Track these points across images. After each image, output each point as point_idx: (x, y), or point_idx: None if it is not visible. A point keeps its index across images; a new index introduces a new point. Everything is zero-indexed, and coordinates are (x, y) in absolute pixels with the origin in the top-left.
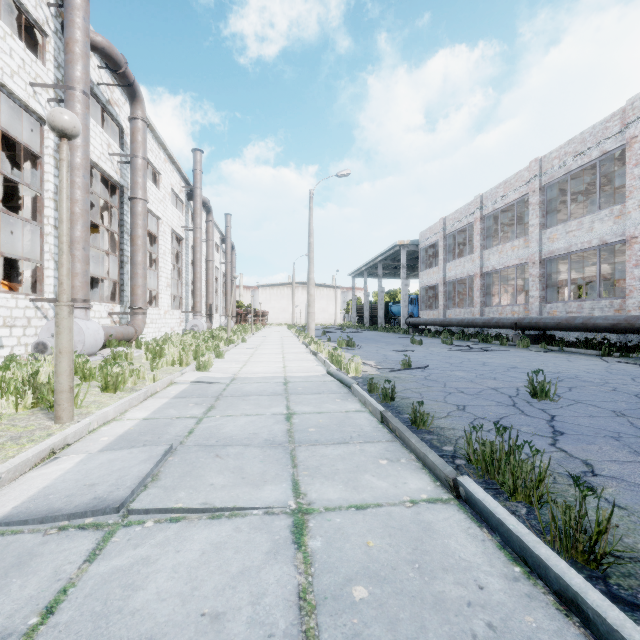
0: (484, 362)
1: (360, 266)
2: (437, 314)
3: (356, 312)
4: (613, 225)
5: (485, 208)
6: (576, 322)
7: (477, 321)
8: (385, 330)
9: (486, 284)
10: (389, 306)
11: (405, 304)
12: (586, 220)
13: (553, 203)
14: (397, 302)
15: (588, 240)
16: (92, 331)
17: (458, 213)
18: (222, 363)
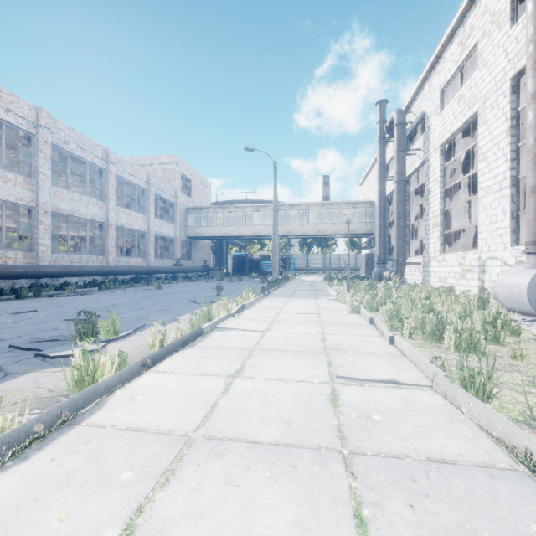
0: (136, 300)
1: None
2: None
3: None
4: None
5: None
6: None
7: None
8: None
9: None
10: None
11: None
12: None
13: None
14: None
15: None
16: (510, 282)
17: None
18: (339, 307)
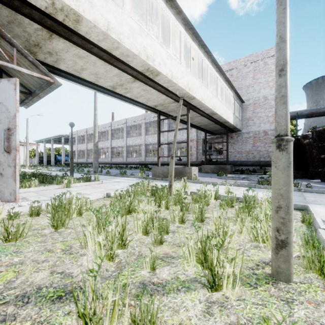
0: None
1: (42, 139)
2: (75, 160)
3: (38, 158)
4: (108, 144)
5: (88, 132)
6: (99, 162)
7: (84, 162)
8: (55, 166)
9: (88, 152)
10: (57, 156)
11: (64, 156)
12: (105, 142)
13: (104, 134)
14: (60, 155)
15: (105, 146)
16: None
17: (81, 130)
18: None
